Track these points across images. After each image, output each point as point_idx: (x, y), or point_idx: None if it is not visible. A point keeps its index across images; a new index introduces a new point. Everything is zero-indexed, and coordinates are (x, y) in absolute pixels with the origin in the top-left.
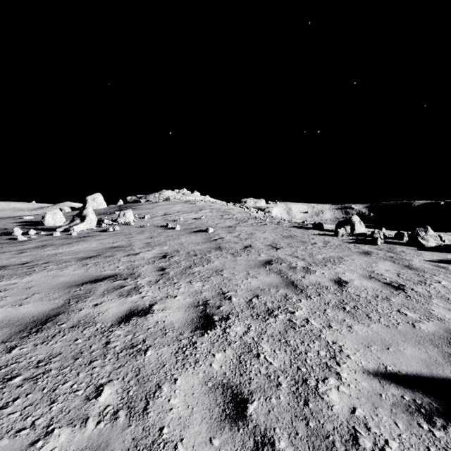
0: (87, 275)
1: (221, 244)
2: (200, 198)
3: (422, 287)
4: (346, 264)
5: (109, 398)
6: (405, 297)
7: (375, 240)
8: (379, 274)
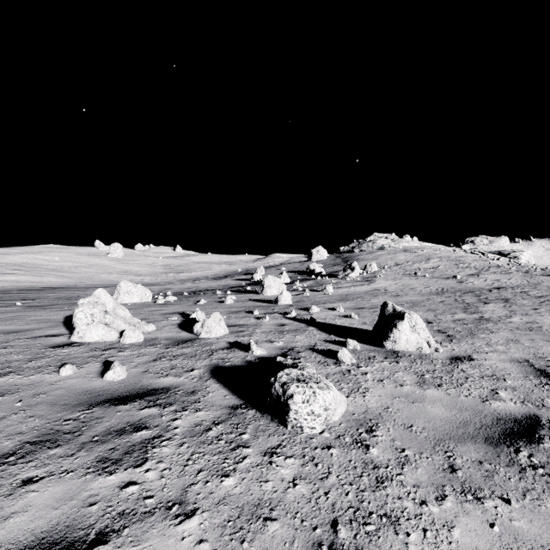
0: (419, 293)
1: (474, 285)
2: (415, 244)
3: None
4: None
5: (473, 306)
6: None
7: None
8: None
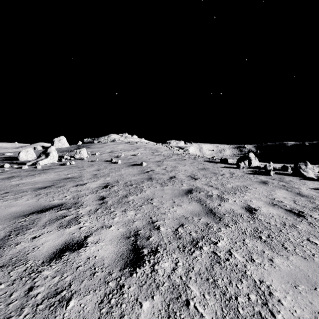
0: (36, 205)
1: (152, 175)
2: (137, 140)
3: (318, 214)
4: (251, 192)
5: None
6: (308, 224)
7: (268, 172)
8: (279, 201)
